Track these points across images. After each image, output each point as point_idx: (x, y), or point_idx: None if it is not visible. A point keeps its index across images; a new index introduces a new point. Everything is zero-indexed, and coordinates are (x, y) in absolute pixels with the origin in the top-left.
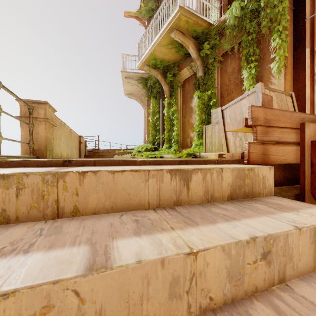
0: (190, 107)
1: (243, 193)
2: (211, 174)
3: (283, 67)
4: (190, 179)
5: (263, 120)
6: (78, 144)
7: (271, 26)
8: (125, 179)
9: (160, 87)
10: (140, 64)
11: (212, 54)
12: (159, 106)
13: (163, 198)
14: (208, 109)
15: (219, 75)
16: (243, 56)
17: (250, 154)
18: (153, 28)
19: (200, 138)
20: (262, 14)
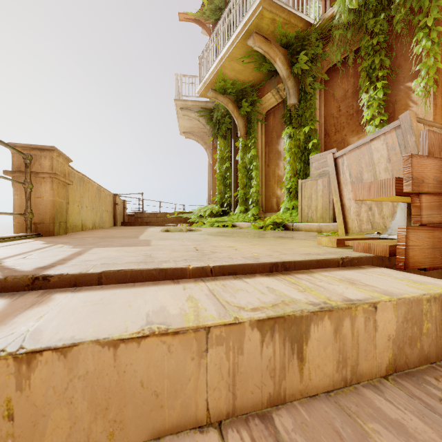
0: (277, 152)
1: (418, 353)
2: (351, 318)
3: (434, 87)
4: (307, 338)
5: (433, 183)
6: (112, 206)
7: (413, 21)
8: (147, 357)
9: (232, 121)
10: (202, 88)
11: (311, 69)
12: (230, 149)
13: (242, 391)
14: (305, 155)
15: (323, 102)
16: (362, 70)
17: (408, 250)
18: (221, 34)
19: (292, 199)
20: (397, 2)
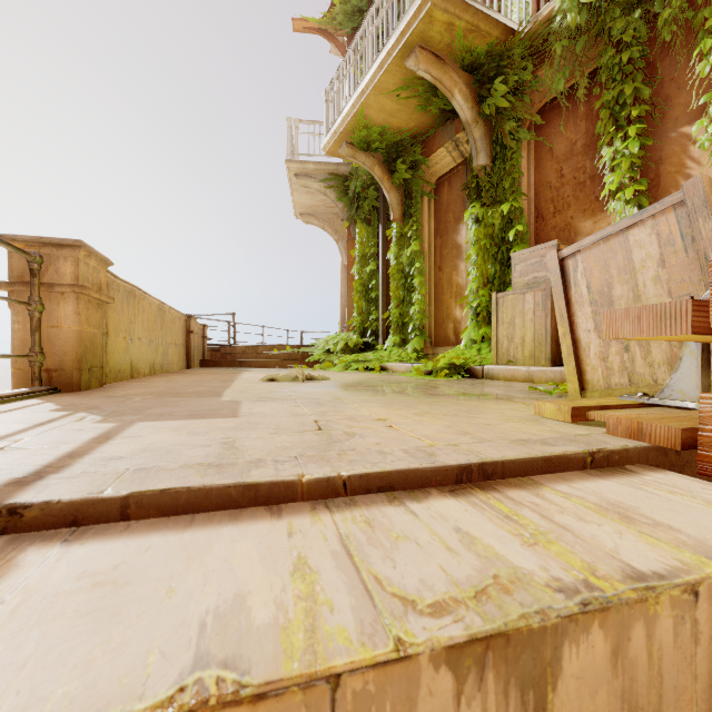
0: (455, 245)
1: None
2: (647, 622)
3: None
4: (555, 675)
5: None
6: (185, 336)
7: (693, 20)
8: None
9: (380, 195)
10: (332, 141)
11: (514, 107)
12: (377, 242)
13: None
14: (503, 251)
15: (533, 162)
16: (602, 107)
17: None
18: (363, 51)
19: (481, 324)
20: None
